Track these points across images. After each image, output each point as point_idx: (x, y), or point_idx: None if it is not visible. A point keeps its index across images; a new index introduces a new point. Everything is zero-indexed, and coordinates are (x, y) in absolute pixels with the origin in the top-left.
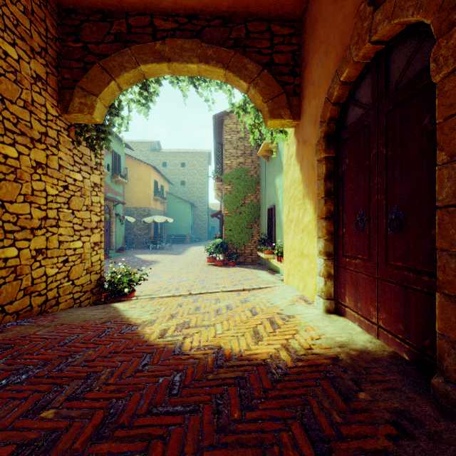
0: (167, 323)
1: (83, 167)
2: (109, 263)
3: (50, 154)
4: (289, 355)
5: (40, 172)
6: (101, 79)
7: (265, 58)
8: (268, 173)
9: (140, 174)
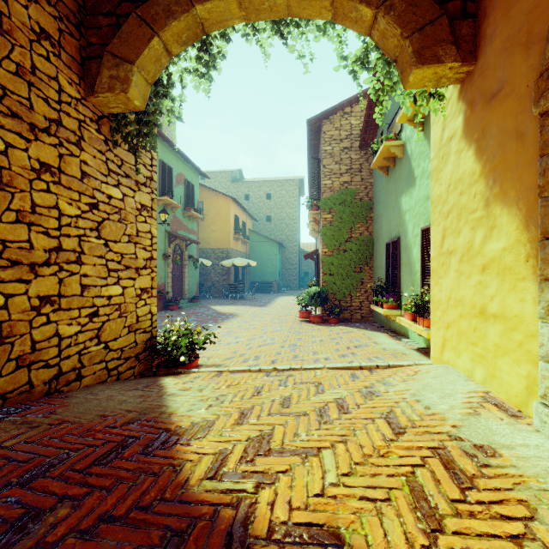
0: (230, 432)
1: (122, 180)
2: (178, 316)
3: (67, 154)
4: None
5: (47, 178)
6: (139, 36)
7: None
8: (387, 192)
9: (218, 209)
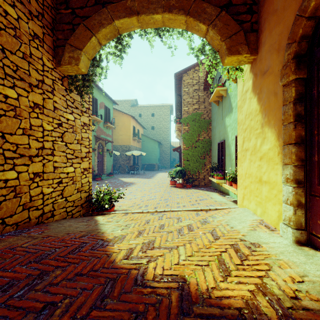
0: (134, 240)
1: (74, 110)
2: (101, 184)
3: (47, 97)
4: (271, 305)
5: (37, 111)
6: (85, 36)
7: (223, 1)
8: (218, 115)
9: (123, 122)
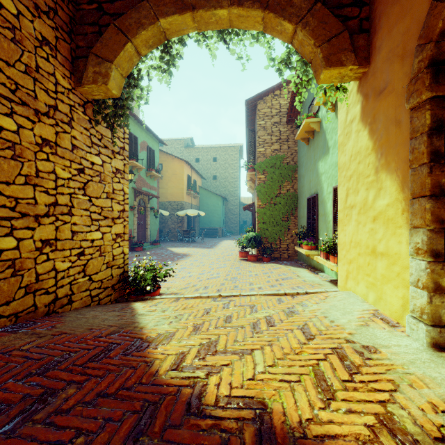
0: (187, 340)
1: (102, 150)
2: (142, 256)
3: (61, 131)
4: None
5: (47, 150)
6: (116, 42)
7: None
8: (308, 158)
9: (174, 169)
